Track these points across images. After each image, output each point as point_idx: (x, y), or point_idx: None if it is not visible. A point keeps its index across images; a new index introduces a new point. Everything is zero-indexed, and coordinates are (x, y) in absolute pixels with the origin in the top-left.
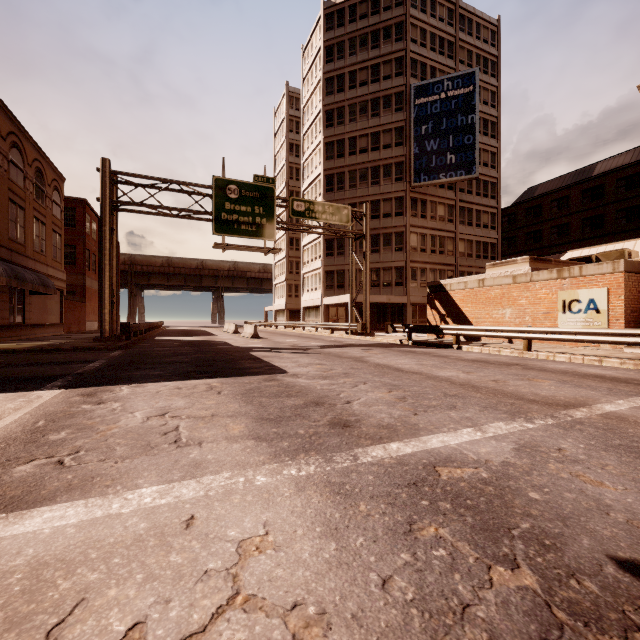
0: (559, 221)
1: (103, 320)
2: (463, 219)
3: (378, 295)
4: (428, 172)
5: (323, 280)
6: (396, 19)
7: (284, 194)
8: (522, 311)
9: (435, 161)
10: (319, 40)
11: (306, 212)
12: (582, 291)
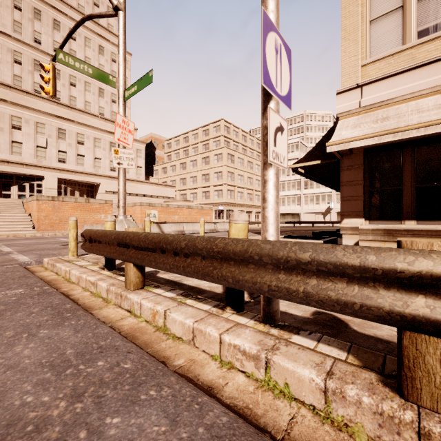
0: None
1: None
2: None
3: None
4: None
5: None
6: None
7: None
8: None
9: None
10: None
11: None
12: None
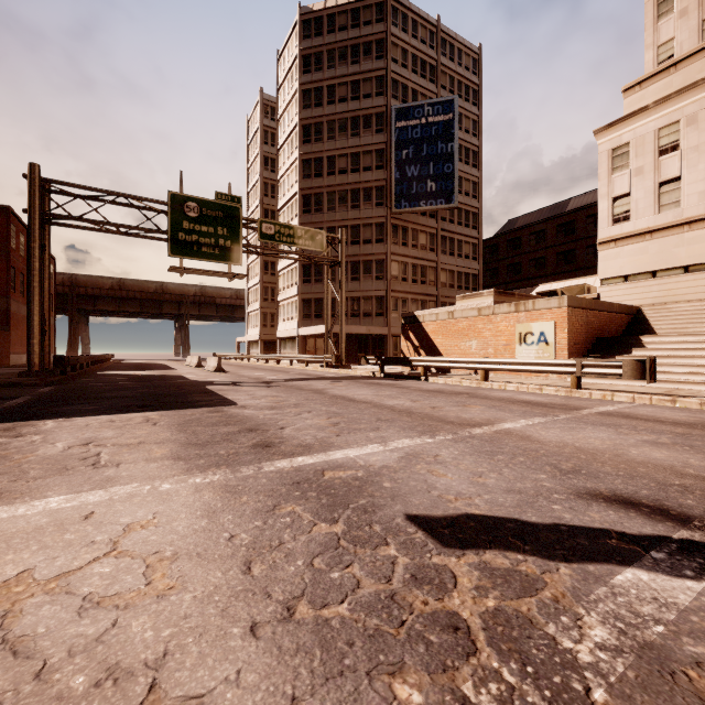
0: (537, 254)
1: (31, 352)
2: (445, 249)
3: (357, 326)
4: (409, 199)
5: (300, 309)
6: (377, 35)
7: (258, 212)
8: (486, 343)
9: (416, 188)
10: (295, 47)
11: (276, 235)
12: (535, 324)
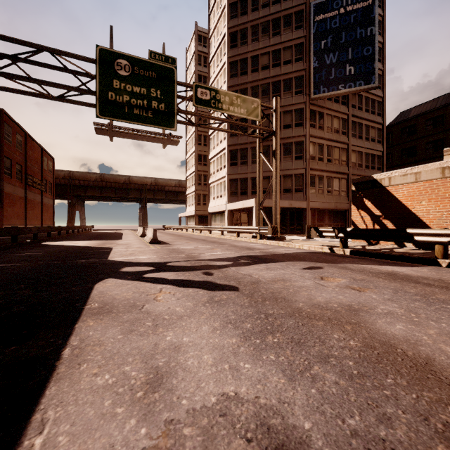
0: (434, 137)
1: None
2: (354, 132)
3: (281, 200)
4: (327, 84)
5: (228, 187)
6: None
7: (194, 118)
8: None
9: (334, 73)
10: None
11: (211, 101)
12: None
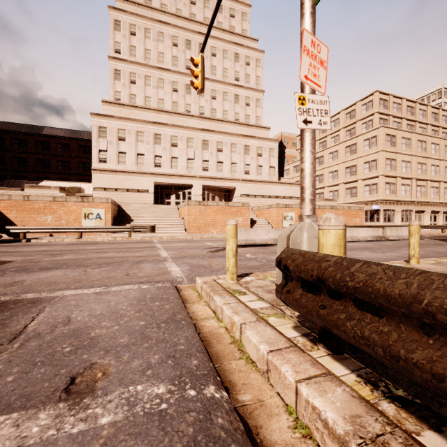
0: (20, 155)
1: None
2: None
3: None
4: None
5: None
6: None
7: None
8: (60, 217)
9: None
10: None
11: None
12: (94, 209)
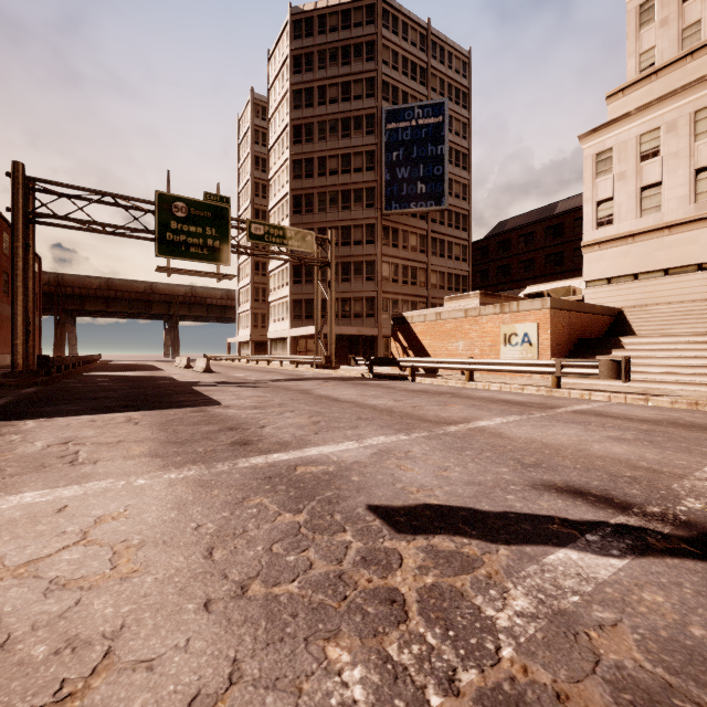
0: (526, 256)
1: (14, 352)
2: (435, 250)
3: (348, 327)
4: (399, 200)
5: (290, 309)
6: (367, 37)
7: (249, 212)
8: (472, 344)
9: (406, 189)
10: (286, 47)
11: (265, 236)
12: (519, 325)
